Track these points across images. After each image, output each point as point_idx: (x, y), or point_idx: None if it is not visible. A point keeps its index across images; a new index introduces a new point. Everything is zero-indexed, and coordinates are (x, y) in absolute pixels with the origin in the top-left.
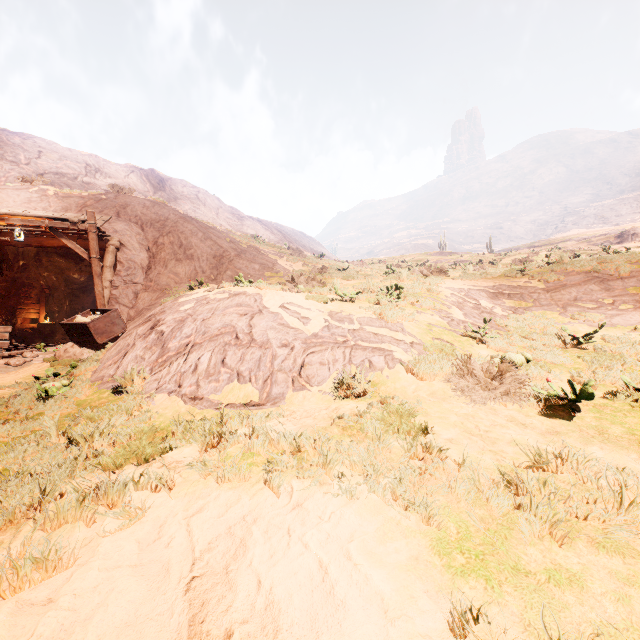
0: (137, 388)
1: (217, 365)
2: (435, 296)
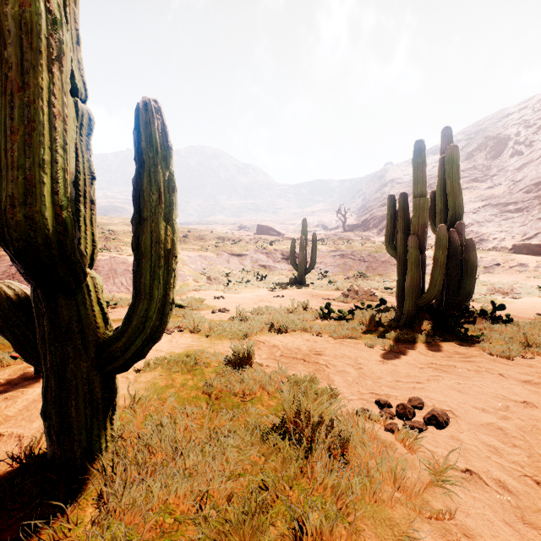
0: (104, 292)
1: (131, 283)
2: (183, 259)
